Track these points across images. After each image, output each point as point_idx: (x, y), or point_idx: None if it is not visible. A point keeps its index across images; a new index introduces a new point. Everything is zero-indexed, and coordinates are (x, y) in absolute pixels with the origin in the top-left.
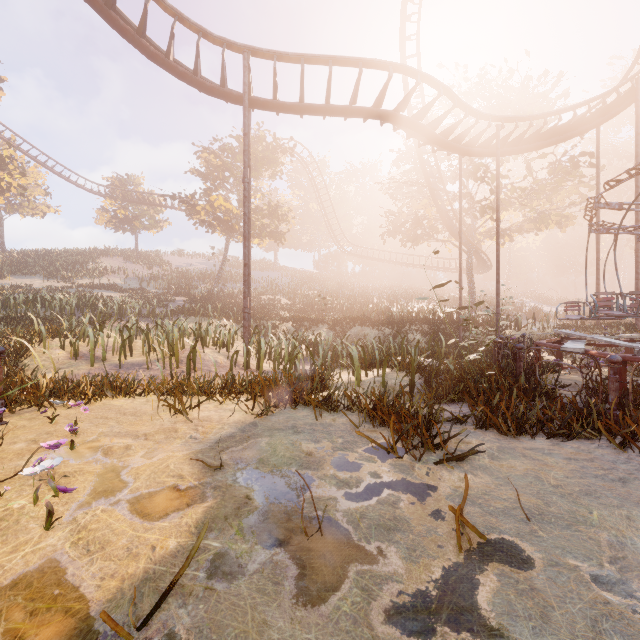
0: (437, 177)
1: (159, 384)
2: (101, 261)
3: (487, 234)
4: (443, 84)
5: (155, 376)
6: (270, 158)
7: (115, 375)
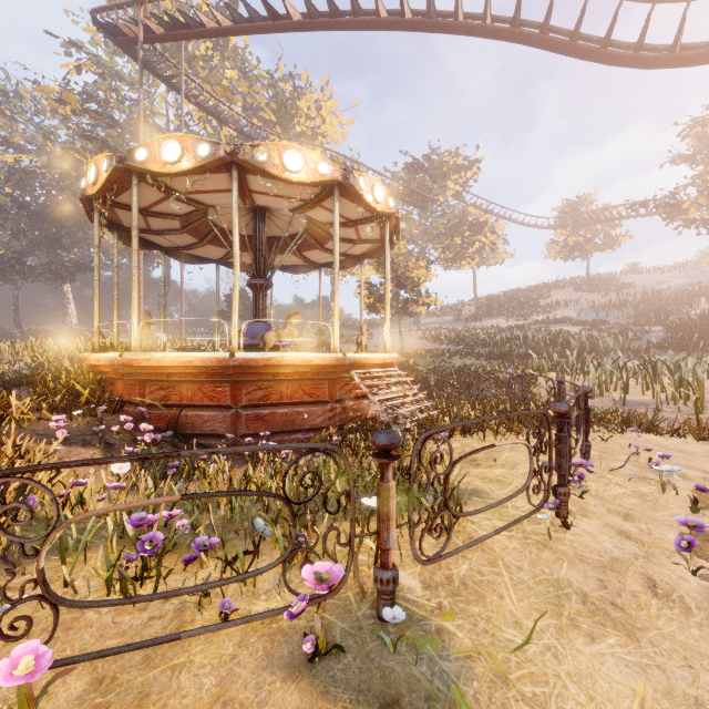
0: None
1: (695, 427)
2: (550, 295)
3: None
4: None
5: (669, 419)
6: None
7: (620, 411)
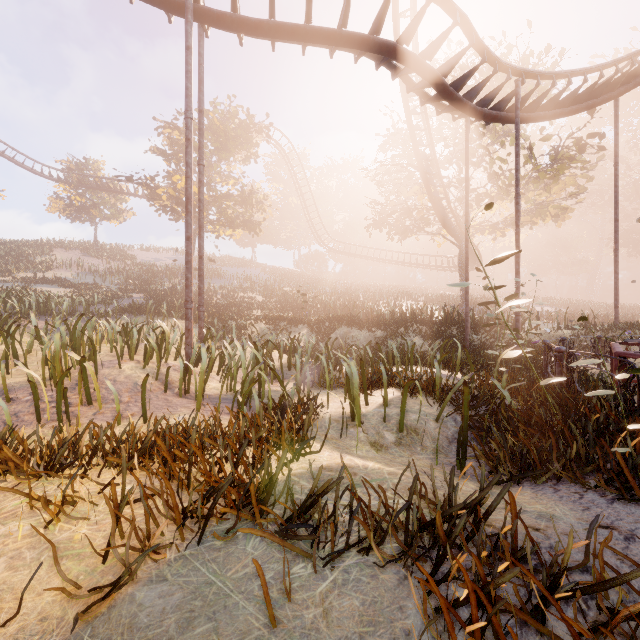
0: (431, 159)
1: None
2: (53, 254)
3: (479, 228)
4: (460, 9)
5: (14, 414)
6: (243, 137)
7: None
